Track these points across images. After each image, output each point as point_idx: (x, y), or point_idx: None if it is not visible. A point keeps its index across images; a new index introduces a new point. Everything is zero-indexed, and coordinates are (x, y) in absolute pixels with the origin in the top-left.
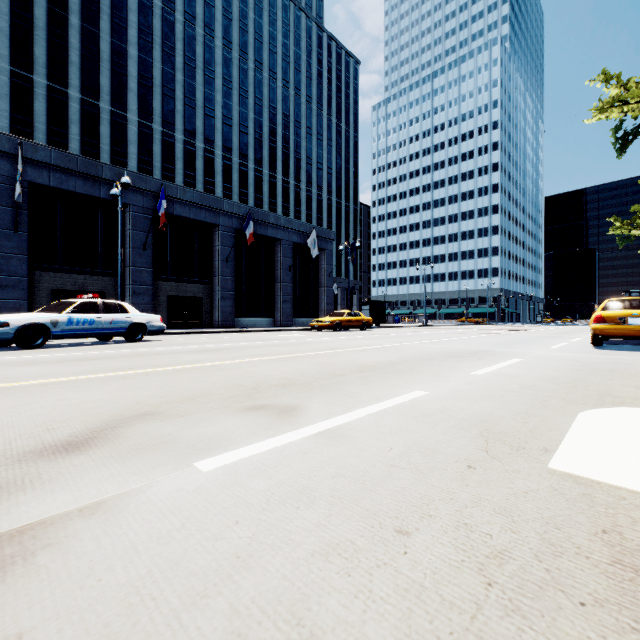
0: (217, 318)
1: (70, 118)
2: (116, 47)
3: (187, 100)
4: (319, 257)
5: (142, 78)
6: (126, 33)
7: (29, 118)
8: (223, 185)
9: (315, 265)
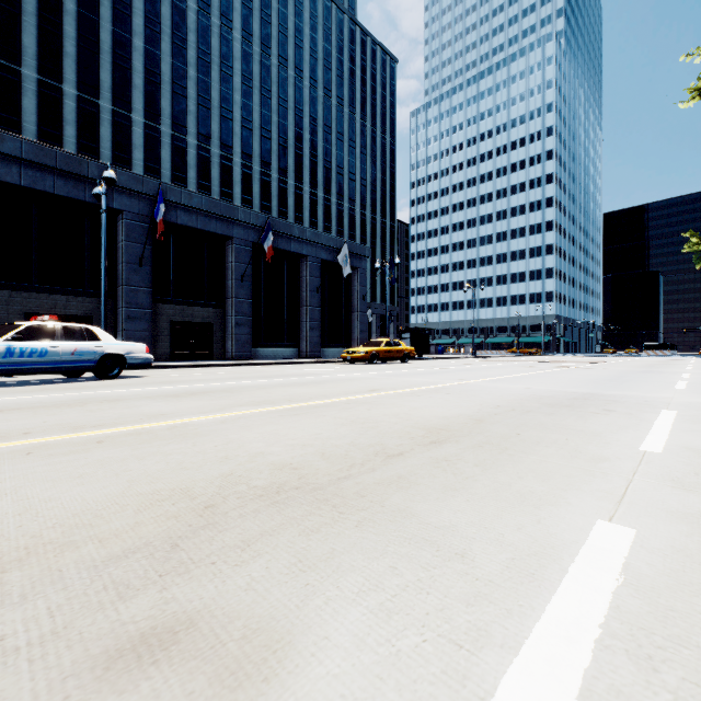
0: (230, 348)
1: (65, 118)
2: (118, 37)
3: (201, 99)
4: (351, 277)
5: (149, 73)
6: (130, 21)
7: (16, 117)
8: (242, 197)
9: (347, 286)
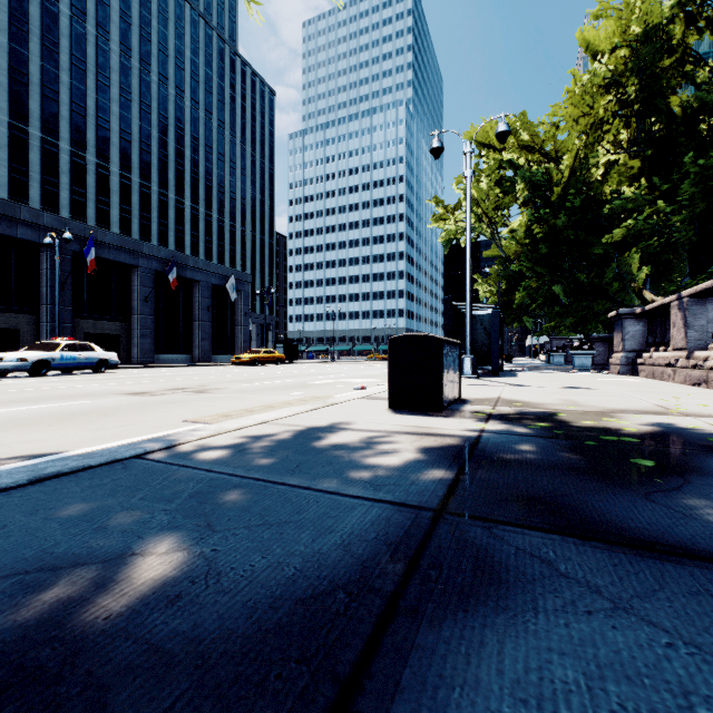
0: (136, 355)
1: None
2: None
3: (75, 106)
4: (236, 298)
5: (15, 72)
6: None
7: None
8: (121, 206)
9: (232, 305)
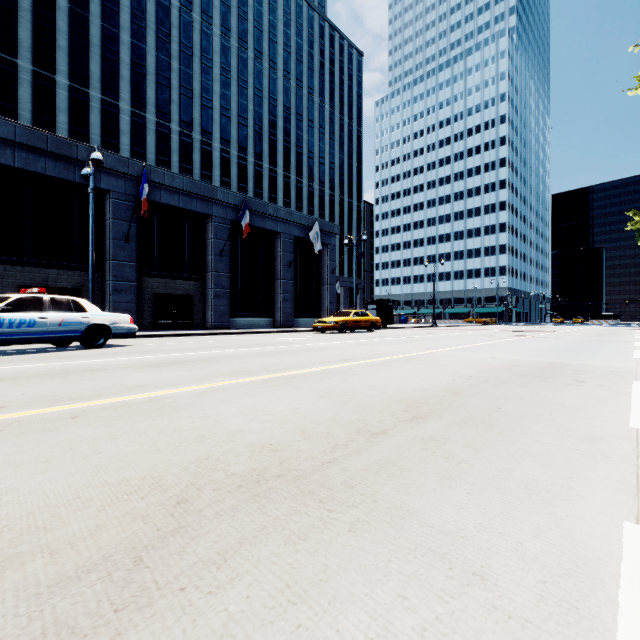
0: (210, 318)
1: (57, 106)
2: (107, 32)
3: (183, 89)
4: (322, 253)
5: (135, 65)
6: (118, 17)
7: (13, 105)
8: (221, 179)
9: (318, 261)
